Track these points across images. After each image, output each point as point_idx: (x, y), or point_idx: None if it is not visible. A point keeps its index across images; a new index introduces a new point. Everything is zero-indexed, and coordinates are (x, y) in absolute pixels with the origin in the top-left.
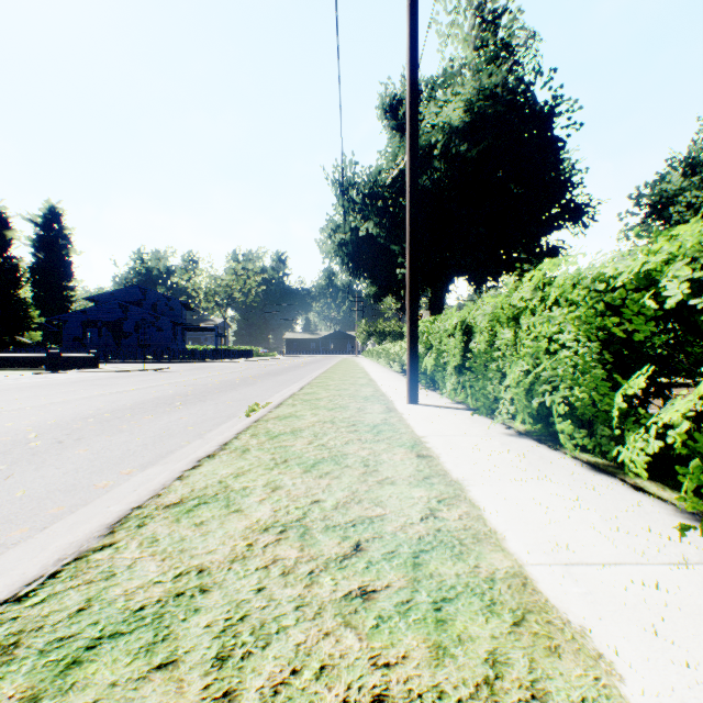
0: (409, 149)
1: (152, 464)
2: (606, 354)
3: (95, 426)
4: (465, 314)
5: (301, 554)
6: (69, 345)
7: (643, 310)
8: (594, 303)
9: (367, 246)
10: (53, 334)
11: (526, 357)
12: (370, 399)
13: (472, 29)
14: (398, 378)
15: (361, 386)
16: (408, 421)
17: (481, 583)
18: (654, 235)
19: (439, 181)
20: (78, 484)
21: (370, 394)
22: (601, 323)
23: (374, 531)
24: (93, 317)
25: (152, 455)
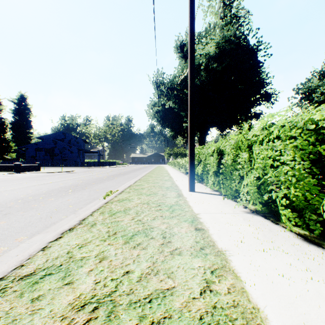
0: (189, 58)
1: (38, 232)
2: (314, 168)
3: (19, 205)
4: (218, 144)
5: None
6: (29, 159)
7: None
8: (307, 137)
9: (169, 113)
10: (22, 154)
11: (258, 169)
12: (169, 188)
13: (219, 8)
14: (184, 176)
15: (165, 180)
16: (189, 202)
17: None
18: None
19: (203, 81)
20: None
21: (169, 186)
22: (315, 149)
23: (165, 308)
24: (40, 146)
25: (41, 225)
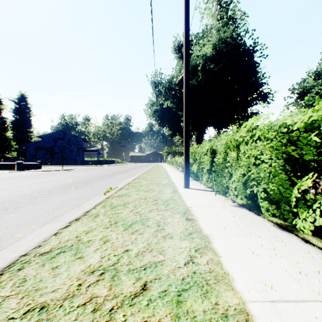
0: (184, 63)
1: (47, 223)
2: (287, 166)
3: (26, 200)
4: (212, 144)
5: (109, 292)
6: (29, 158)
7: (309, 142)
8: (281, 139)
9: (167, 112)
10: (23, 153)
11: (243, 167)
12: (166, 185)
13: (216, 10)
14: (180, 174)
15: (163, 178)
16: (183, 198)
17: (219, 320)
18: (316, 101)
19: (201, 82)
20: (3, 236)
21: (166, 183)
22: (285, 149)
23: (156, 273)
24: (41, 145)
25: (49, 217)
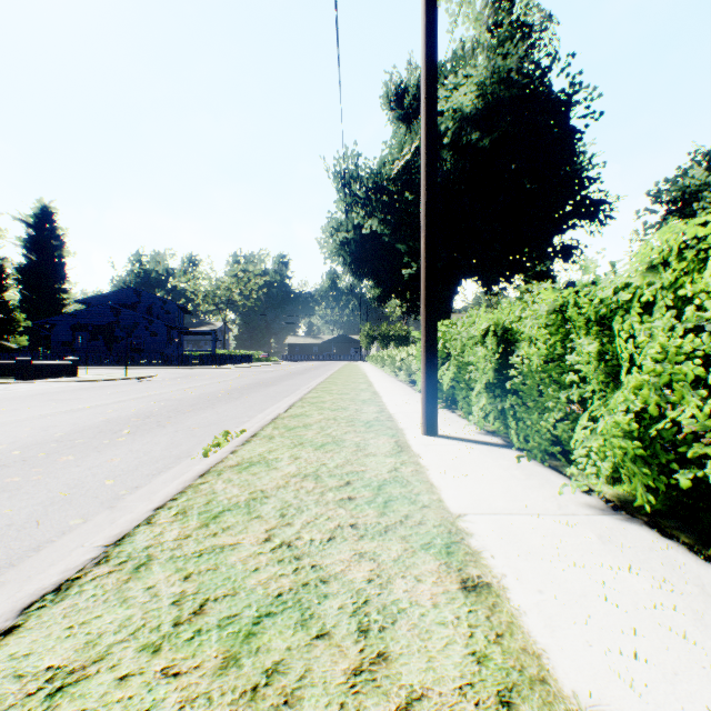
0: (425, 97)
1: None
2: None
3: None
4: (498, 316)
5: None
6: (58, 350)
7: None
8: None
9: (371, 245)
10: (45, 338)
11: (645, 389)
12: (374, 426)
13: (485, 7)
14: (406, 390)
15: (363, 402)
16: (428, 473)
17: None
18: None
19: (449, 174)
20: None
21: (374, 417)
22: None
23: None
24: (83, 321)
25: None
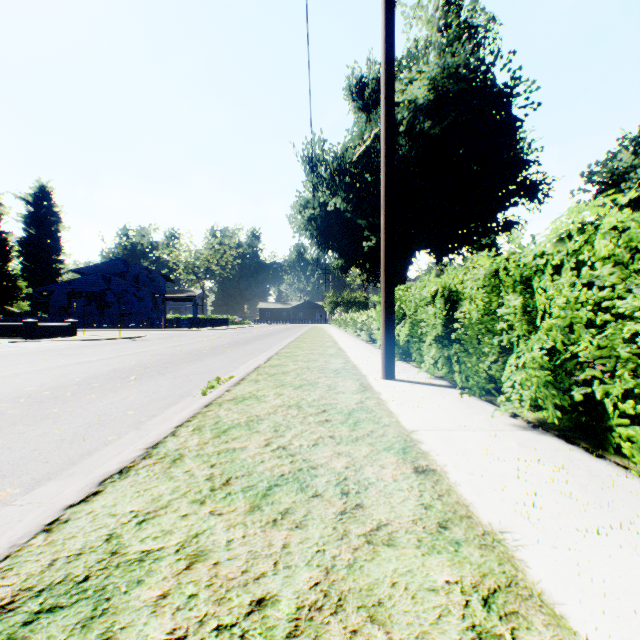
0: (384, 98)
1: (48, 477)
2: None
3: (18, 410)
4: (445, 280)
5: None
6: (56, 314)
7: None
8: None
9: (335, 221)
10: (43, 304)
11: (553, 330)
12: (341, 373)
13: (436, 10)
14: (367, 347)
15: (331, 356)
16: (388, 404)
17: None
18: None
19: (404, 158)
20: None
21: (341, 367)
22: None
23: None
24: (78, 288)
25: (58, 459)
